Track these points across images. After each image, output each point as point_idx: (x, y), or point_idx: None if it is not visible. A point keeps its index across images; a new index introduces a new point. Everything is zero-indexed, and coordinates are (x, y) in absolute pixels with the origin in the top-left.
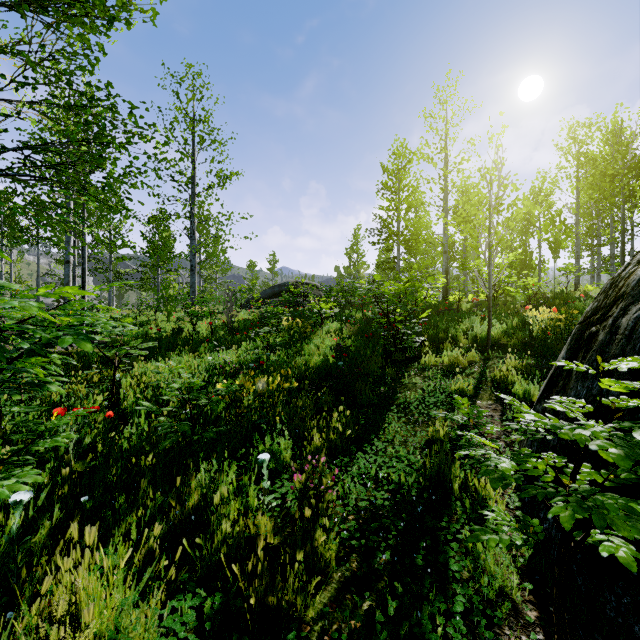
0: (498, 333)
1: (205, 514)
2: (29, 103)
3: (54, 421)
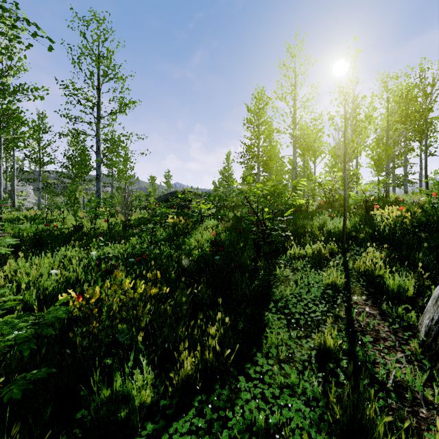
0: (348, 228)
1: None
2: None
3: None
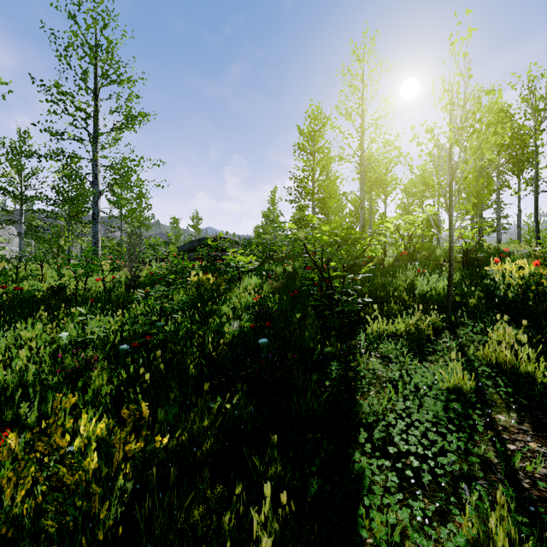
0: None
1: None
2: None
3: None
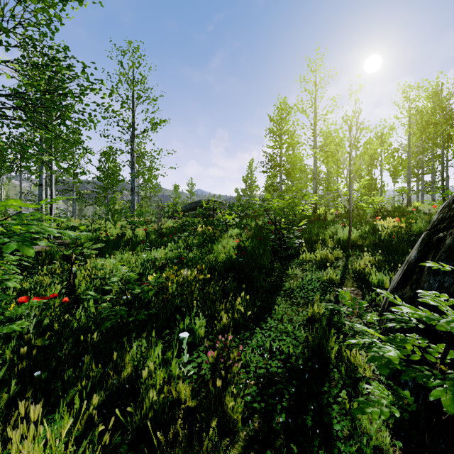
0: (355, 237)
1: (137, 382)
2: (4, 61)
3: (12, 310)
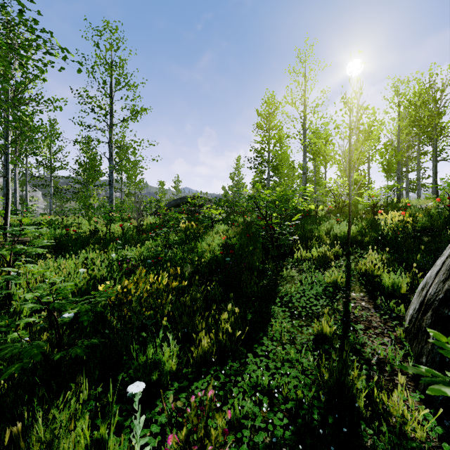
0: (354, 233)
1: None
2: None
3: None
